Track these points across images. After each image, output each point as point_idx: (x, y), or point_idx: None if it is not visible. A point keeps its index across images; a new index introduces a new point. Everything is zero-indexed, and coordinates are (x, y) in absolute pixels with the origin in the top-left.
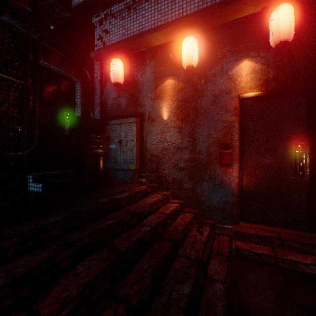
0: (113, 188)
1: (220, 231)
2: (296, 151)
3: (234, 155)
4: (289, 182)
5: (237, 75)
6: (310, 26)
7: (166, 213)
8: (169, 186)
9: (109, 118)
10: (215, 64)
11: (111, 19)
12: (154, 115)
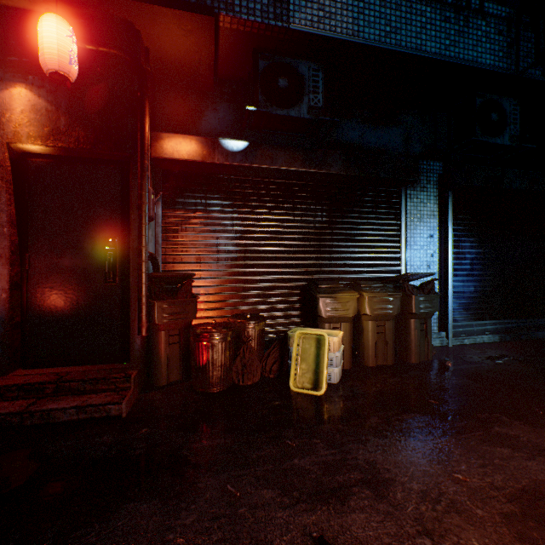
0: None
1: None
2: (107, 248)
3: None
4: (100, 294)
5: (5, 107)
6: (115, 71)
7: None
8: None
9: None
10: None
11: None
12: None
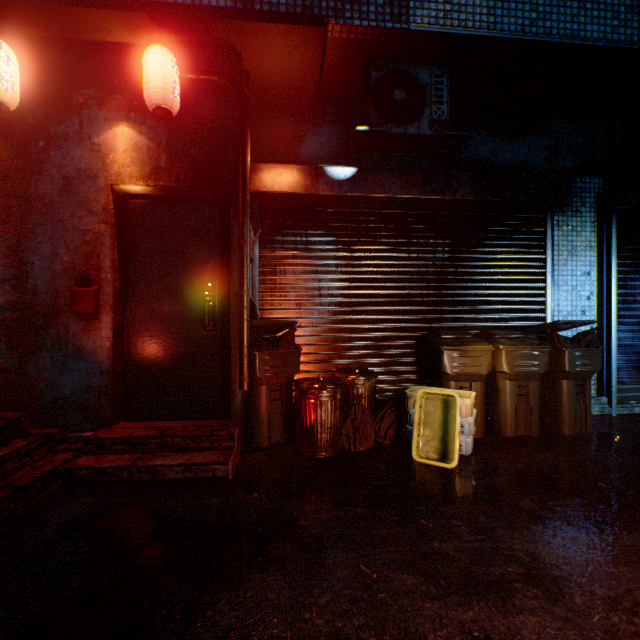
0: None
1: (69, 446)
2: (206, 293)
3: (104, 298)
4: (199, 344)
5: (109, 147)
6: (216, 100)
7: None
8: None
9: None
10: (67, 116)
11: None
12: None
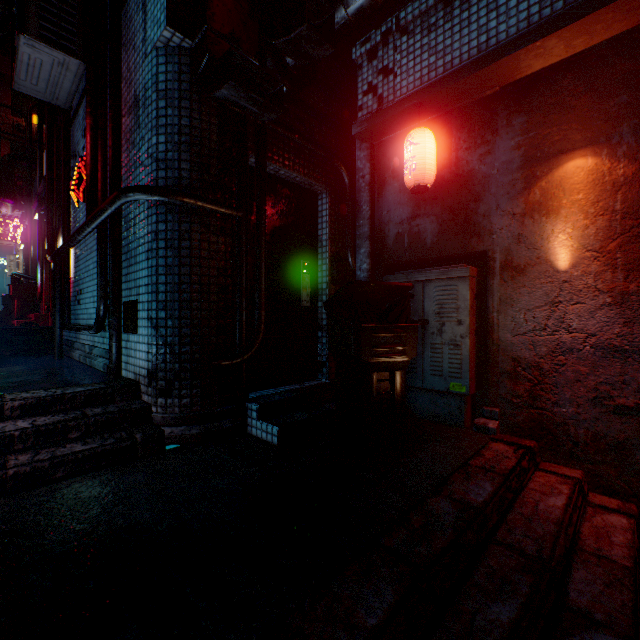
0: (424, 445)
1: None
2: None
3: None
4: None
5: None
6: None
7: (619, 561)
8: (575, 452)
9: (388, 266)
10: None
11: (398, 40)
12: (522, 257)
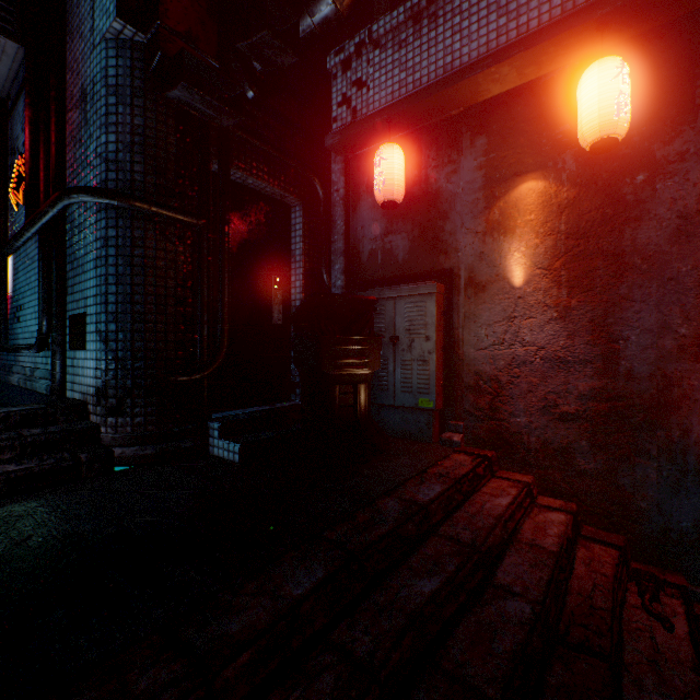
0: (388, 458)
1: None
2: None
3: None
4: None
5: None
6: None
7: (548, 547)
8: (528, 459)
9: (363, 284)
10: (683, 125)
11: (371, 53)
12: (484, 274)
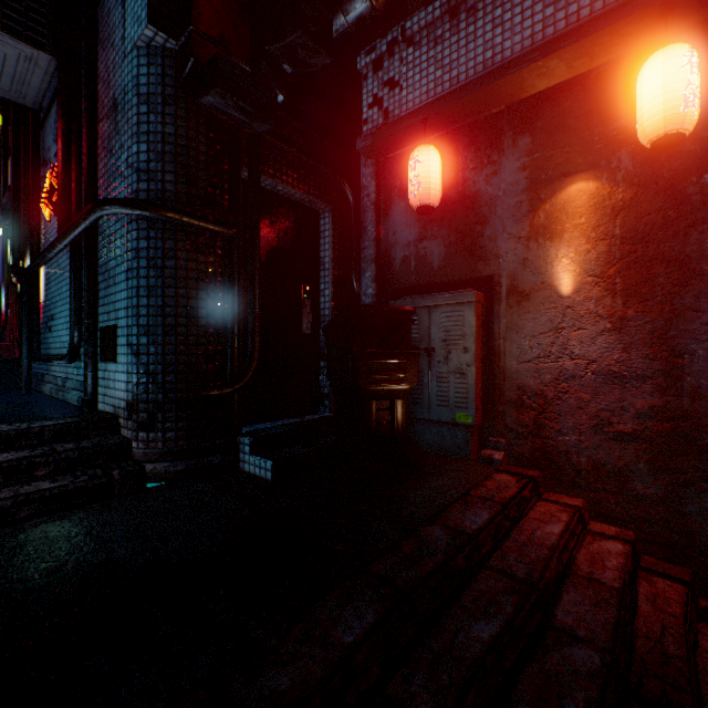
0: (426, 478)
1: None
2: None
3: None
4: None
5: None
6: None
7: (609, 583)
8: (577, 480)
9: (395, 292)
10: None
11: (404, 51)
12: (527, 282)
